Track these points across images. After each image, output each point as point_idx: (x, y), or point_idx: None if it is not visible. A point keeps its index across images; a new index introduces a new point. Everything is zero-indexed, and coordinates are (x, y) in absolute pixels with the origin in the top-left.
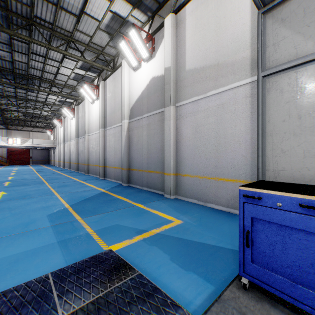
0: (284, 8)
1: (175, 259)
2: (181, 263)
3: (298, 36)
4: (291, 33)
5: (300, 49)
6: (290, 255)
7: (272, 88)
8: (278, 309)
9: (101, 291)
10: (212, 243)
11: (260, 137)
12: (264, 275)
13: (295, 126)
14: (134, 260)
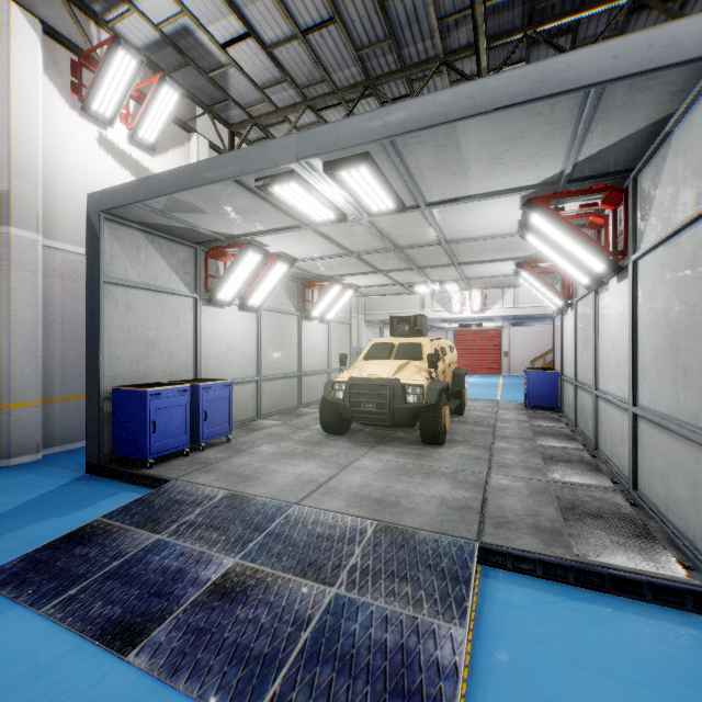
0: (119, 228)
1: (64, 514)
2: (76, 509)
3: (129, 262)
4: (124, 255)
5: (130, 273)
6: (174, 424)
7: (110, 296)
8: (169, 462)
9: (126, 530)
10: (36, 496)
11: (103, 343)
12: (163, 447)
13: (126, 336)
14: (47, 541)
